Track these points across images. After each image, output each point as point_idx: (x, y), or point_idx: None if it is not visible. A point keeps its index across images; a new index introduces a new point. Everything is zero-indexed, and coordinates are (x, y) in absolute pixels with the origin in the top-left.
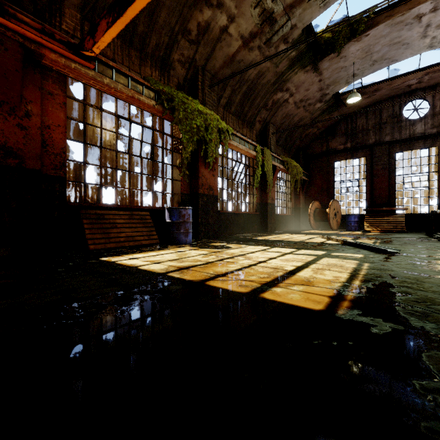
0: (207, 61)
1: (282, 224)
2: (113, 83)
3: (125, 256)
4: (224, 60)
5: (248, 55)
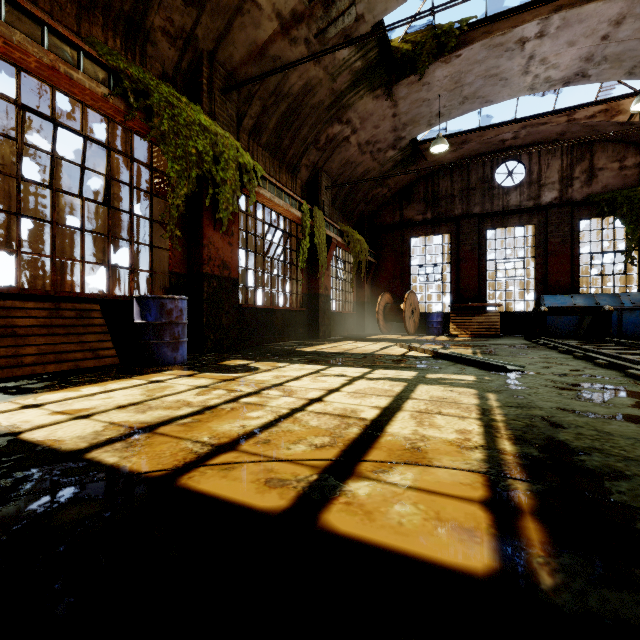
0: (219, 45)
1: (340, 326)
2: (0, 25)
3: (16, 399)
4: (249, 49)
5: (289, 50)
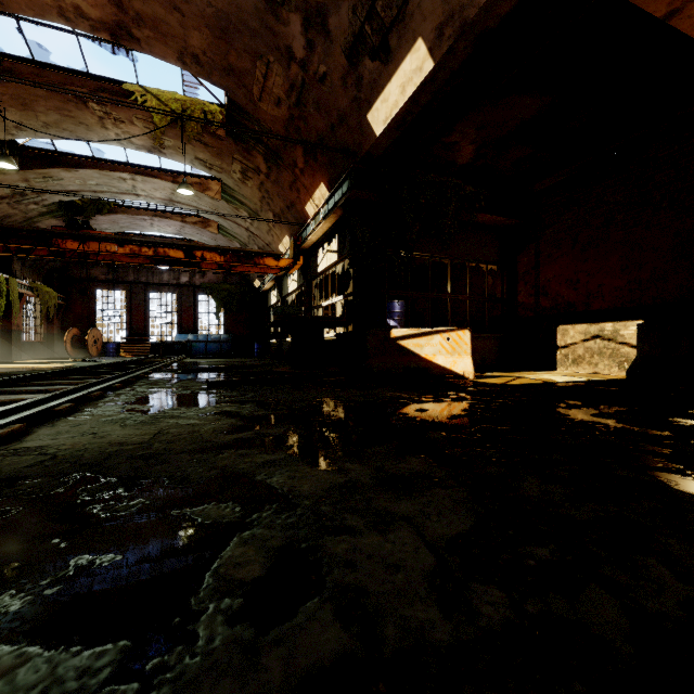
0: None
1: (31, 351)
2: None
3: None
4: None
5: None
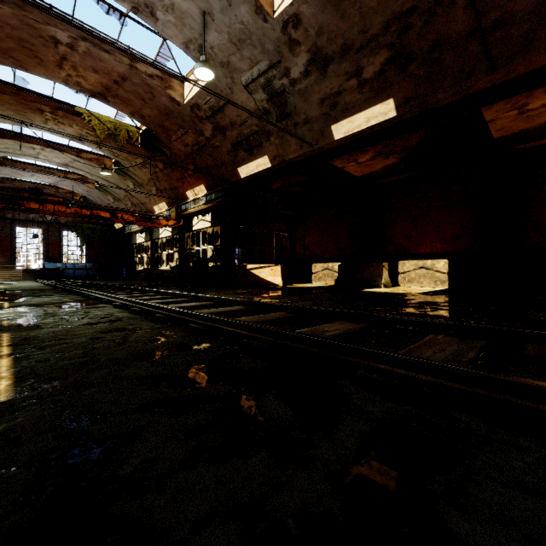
0: None
1: None
2: None
3: None
4: None
5: None
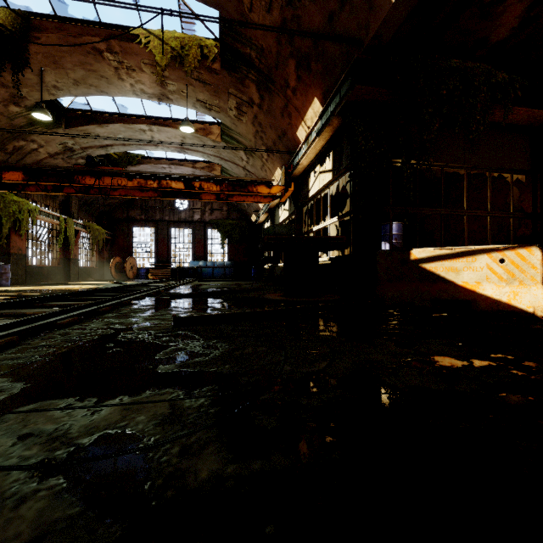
0: (19, 162)
1: (86, 275)
2: None
3: None
4: (33, 162)
5: (54, 161)
